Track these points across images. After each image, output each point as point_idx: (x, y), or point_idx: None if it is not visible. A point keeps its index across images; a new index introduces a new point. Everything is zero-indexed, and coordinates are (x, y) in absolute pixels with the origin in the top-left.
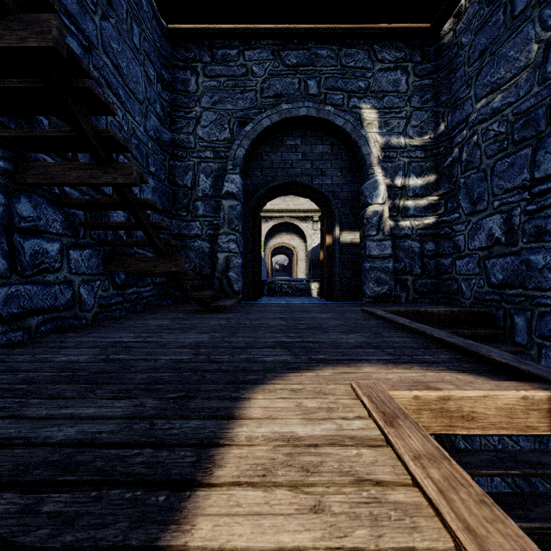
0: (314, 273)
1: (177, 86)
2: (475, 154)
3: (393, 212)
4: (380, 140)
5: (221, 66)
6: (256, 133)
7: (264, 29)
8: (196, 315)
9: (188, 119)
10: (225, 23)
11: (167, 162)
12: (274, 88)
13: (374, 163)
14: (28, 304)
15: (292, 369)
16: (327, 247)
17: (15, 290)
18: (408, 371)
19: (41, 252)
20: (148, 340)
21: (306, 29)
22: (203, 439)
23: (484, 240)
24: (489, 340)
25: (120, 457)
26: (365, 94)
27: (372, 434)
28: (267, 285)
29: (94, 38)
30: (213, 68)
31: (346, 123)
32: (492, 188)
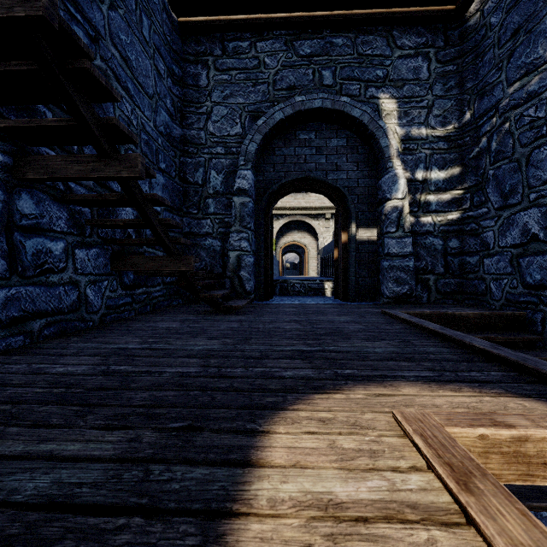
0: (326, 271)
1: (188, 81)
2: (507, 143)
3: (413, 207)
4: (400, 132)
5: (233, 59)
6: (268, 126)
7: (277, 19)
8: (207, 317)
9: (199, 114)
10: (236, 14)
11: (177, 158)
12: (287, 80)
13: (393, 155)
14: (30, 306)
15: (316, 389)
16: (342, 245)
17: (15, 292)
18: (458, 394)
19: (44, 252)
20: (154, 347)
21: (321, 17)
22: (211, 501)
23: (517, 237)
24: (526, 347)
25: (99, 532)
26: (383, 83)
27: (440, 500)
28: (279, 284)
29: (101, 28)
30: (225, 61)
31: (363, 114)
32: (528, 179)
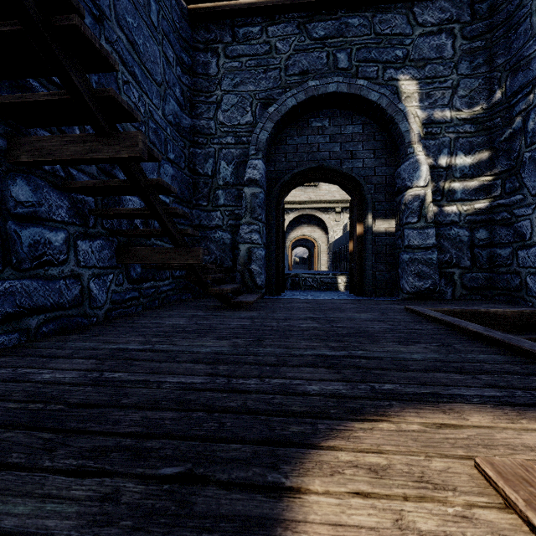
0: (338, 265)
1: (197, 70)
2: None
3: (436, 196)
4: (421, 115)
5: (243, 45)
6: (280, 114)
7: (289, 0)
8: (216, 313)
9: (209, 103)
10: None
11: (187, 149)
12: (299, 64)
13: (413, 140)
14: (26, 302)
15: (353, 412)
16: (358, 237)
17: (9, 286)
18: None
19: (43, 242)
20: (157, 348)
21: None
22: None
23: None
24: None
25: None
26: (403, 63)
27: None
28: (290, 278)
29: (106, 8)
30: (235, 48)
31: (381, 97)
32: None
